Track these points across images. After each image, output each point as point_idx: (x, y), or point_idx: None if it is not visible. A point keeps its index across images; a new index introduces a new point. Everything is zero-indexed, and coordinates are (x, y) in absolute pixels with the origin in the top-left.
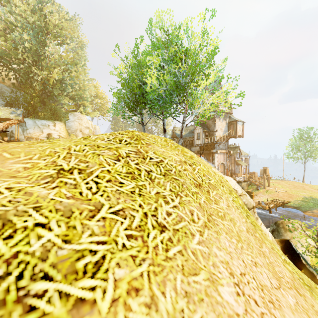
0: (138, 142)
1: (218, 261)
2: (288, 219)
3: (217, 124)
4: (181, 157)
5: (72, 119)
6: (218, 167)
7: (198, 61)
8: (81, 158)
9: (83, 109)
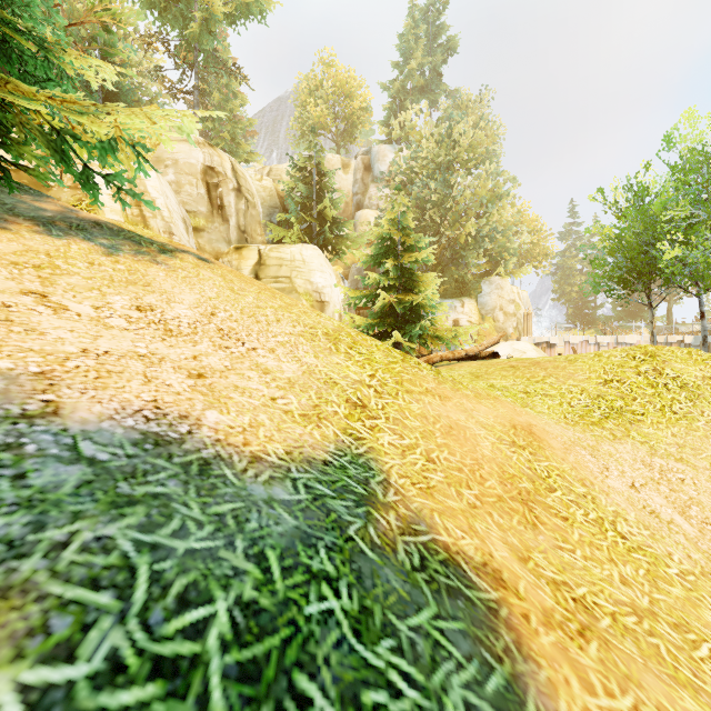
0: (653, 359)
1: None
2: None
3: None
4: (706, 373)
5: (486, 291)
6: None
7: None
8: (614, 374)
9: (503, 267)
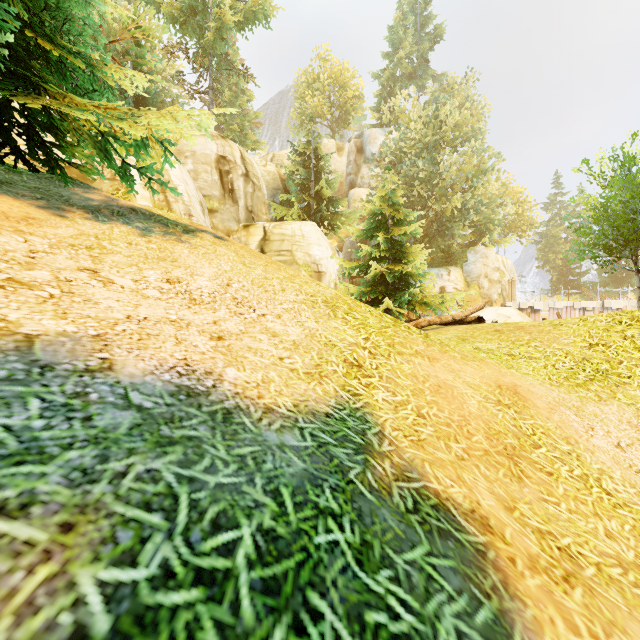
0: (639, 324)
1: None
2: None
3: None
4: None
5: (471, 260)
6: None
7: None
8: (599, 338)
9: (488, 237)
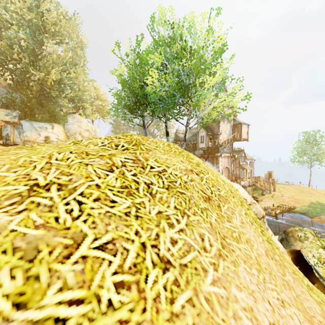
0: (137, 148)
1: (239, 309)
2: (298, 227)
3: (222, 127)
4: (187, 164)
5: (71, 122)
6: (223, 171)
7: (203, 60)
8: (63, 169)
9: (83, 111)
